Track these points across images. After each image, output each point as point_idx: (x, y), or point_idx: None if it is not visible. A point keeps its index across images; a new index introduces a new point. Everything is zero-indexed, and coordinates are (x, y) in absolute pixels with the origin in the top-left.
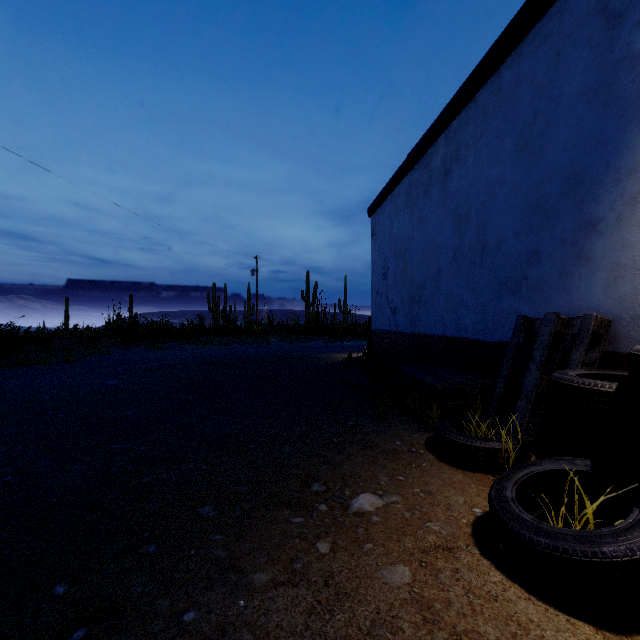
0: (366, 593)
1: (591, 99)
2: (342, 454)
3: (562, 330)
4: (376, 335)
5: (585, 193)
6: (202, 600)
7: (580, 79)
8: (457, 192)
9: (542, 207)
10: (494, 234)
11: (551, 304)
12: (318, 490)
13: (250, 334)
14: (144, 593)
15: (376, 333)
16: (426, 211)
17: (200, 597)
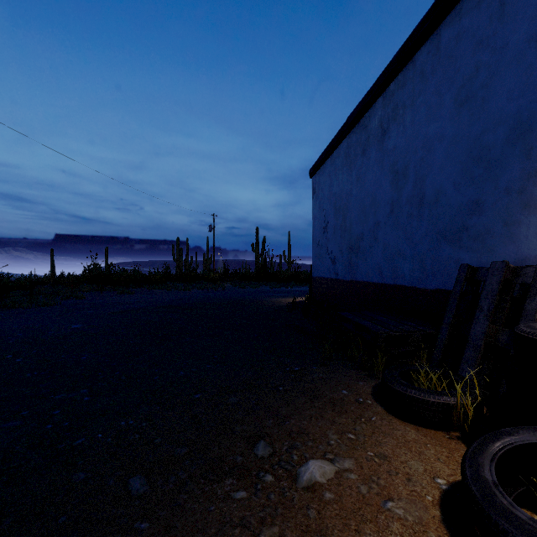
0: None
1: None
2: (289, 406)
3: (511, 279)
4: (317, 282)
5: (534, 140)
6: None
7: (528, 26)
8: (394, 149)
9: (485, 158)
10: (432, 187)
11: (495, 253)
12: (263, 453)
13: (208, 280)
14: None
15: (317, 280)
16: (364, 169)
17: None
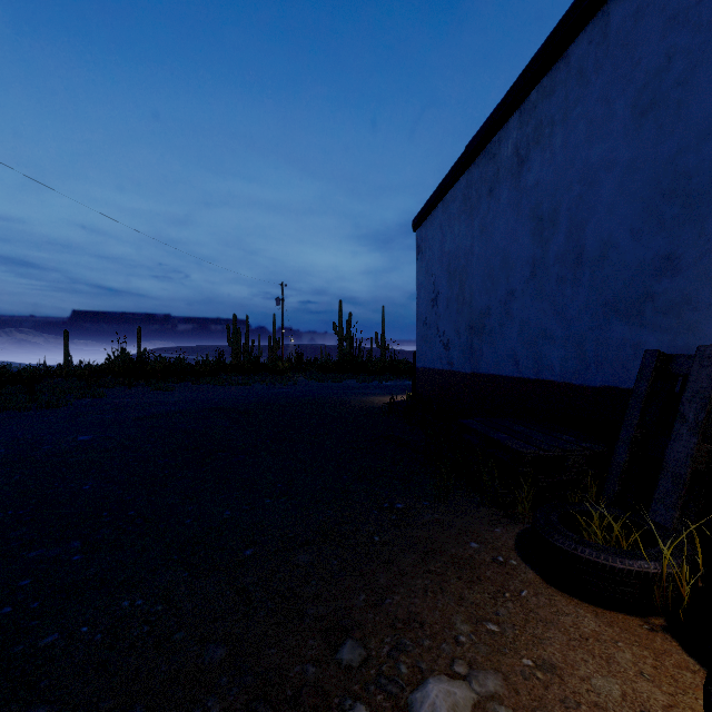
0: None
1: None
2: (389, 570)
3: None
4: (423, 375)
5: None
6: None
7: None
8: (537, 186)
9: (682, 190)
10: (597, 237)
11: (699, 333)
12: (351, 661)
13: (275, 372)
14: None
15: (423, 372)
16: (491, 216)
17: None
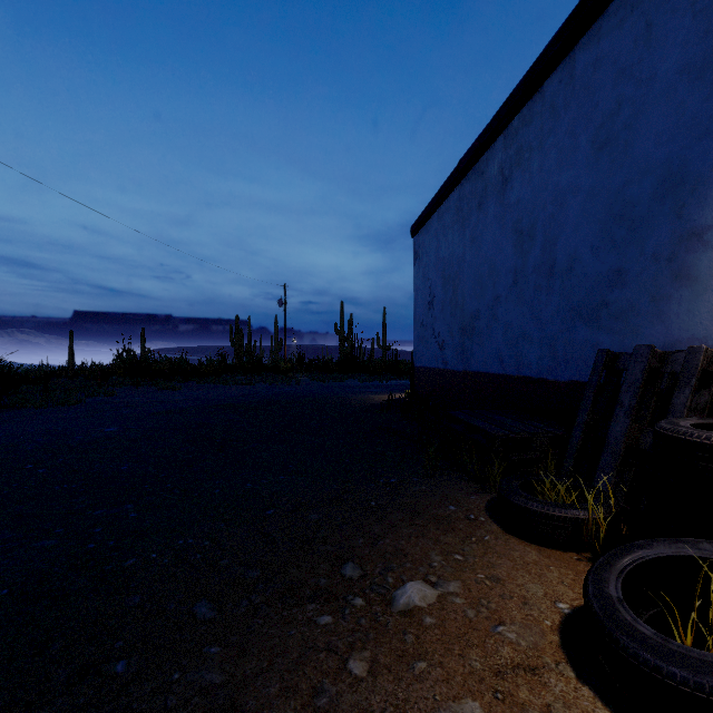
0: None
1: (695, 77)
2: (383, 523)
3: (658, 367)
4: (420, 373)
5: (686, 196)
6: None
7: (680, 54)
8: (518, 203)
9: (628, 216)
10: (565, 251)
11: (640, 335)
12: (352, 575)
13: (277, 372)
14: None
15: (420, 371)
16: (480, 228)
17: None
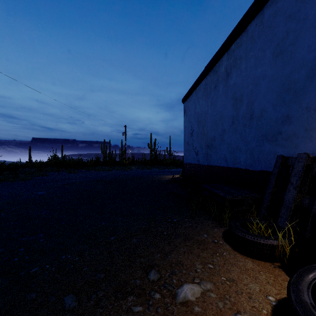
0: None
1: None
2: (170, 245)
3: (310, 164)
4: (187, 166)
5: None
6: None
7: None
8: (234, 85)
9: (292, 88)
10: (259, 107)
11: (299, 148)
12: (154, 278)
13: (122, 165)
14: None
15: (187, 165)
16: (215, 97)
17: None
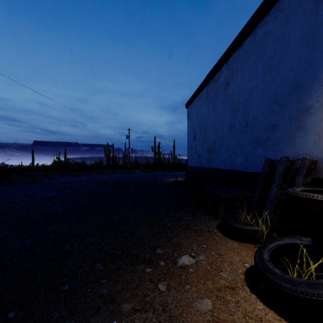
0: (186, 316)
1: (306, 42)
2: (172, 232)
3: (290, 166)
4: (190, 169)
5: (302, 93)
6: (92, 321)
7: (299, 32)
8: (232, 94)
9: (278, 101)
10: (252, 116)
11: (283, 152)
12: (159, 253)
13: (126, 168)
14: (59, 316)
15: (190, 168)
16: (216, 104)
17: (91, 319)
